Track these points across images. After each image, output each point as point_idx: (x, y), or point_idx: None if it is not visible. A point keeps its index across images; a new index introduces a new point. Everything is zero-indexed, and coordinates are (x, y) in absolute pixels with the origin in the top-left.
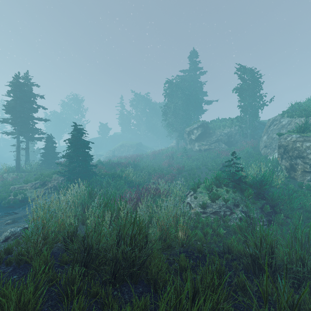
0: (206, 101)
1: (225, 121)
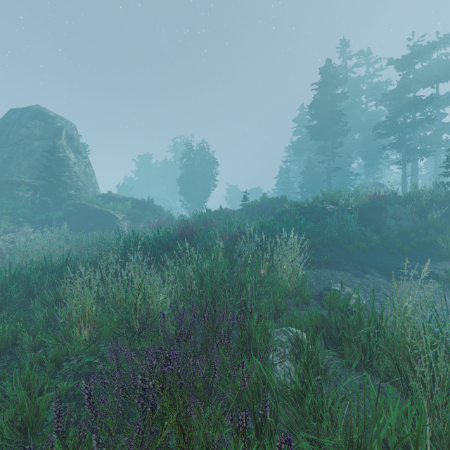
0: None
1: None
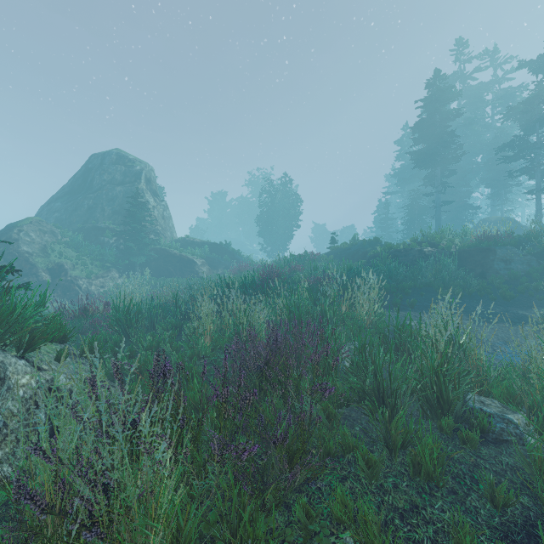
0: None
1: None
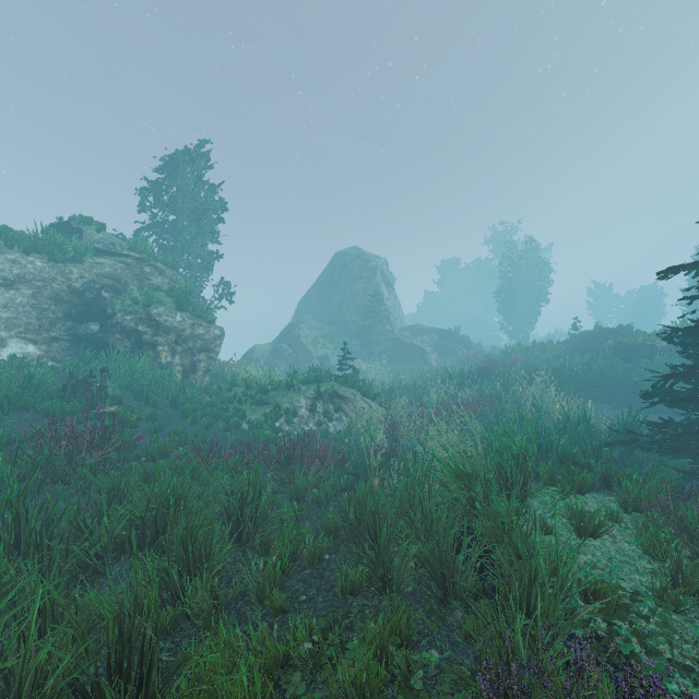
0: None
1: None
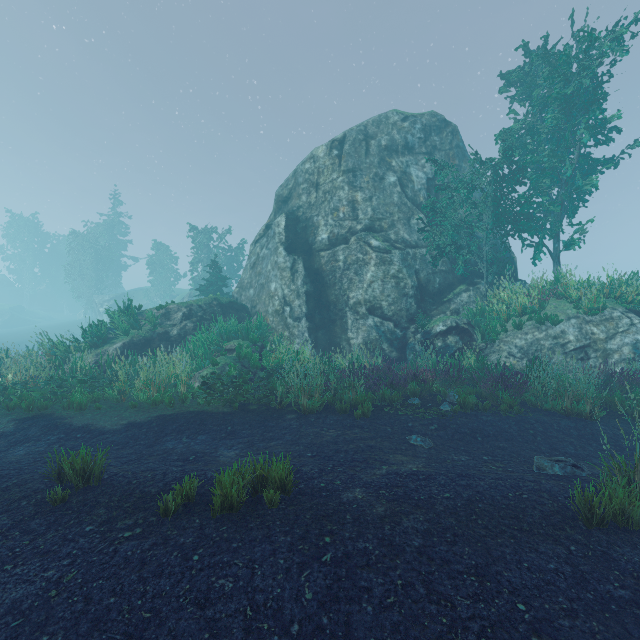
0: (134, 258)
1: (147, 291)
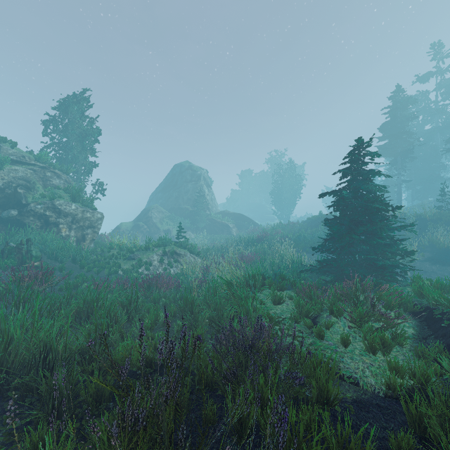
0: None
1: None
